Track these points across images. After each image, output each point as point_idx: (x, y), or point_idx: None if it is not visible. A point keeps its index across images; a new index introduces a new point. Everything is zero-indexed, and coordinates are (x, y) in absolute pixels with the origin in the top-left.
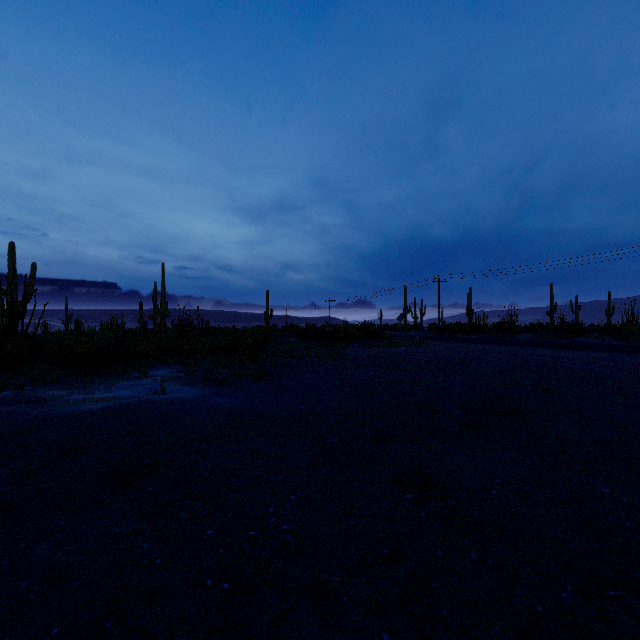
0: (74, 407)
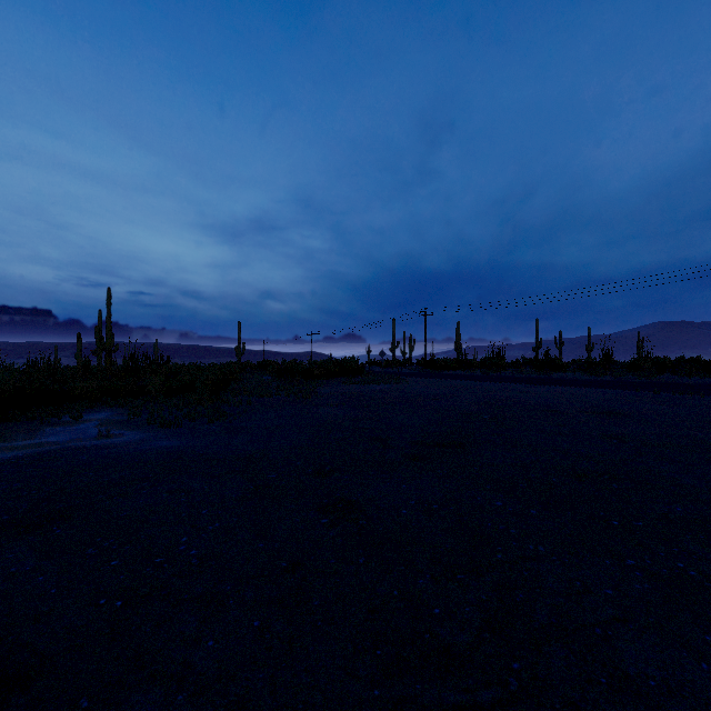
0: None
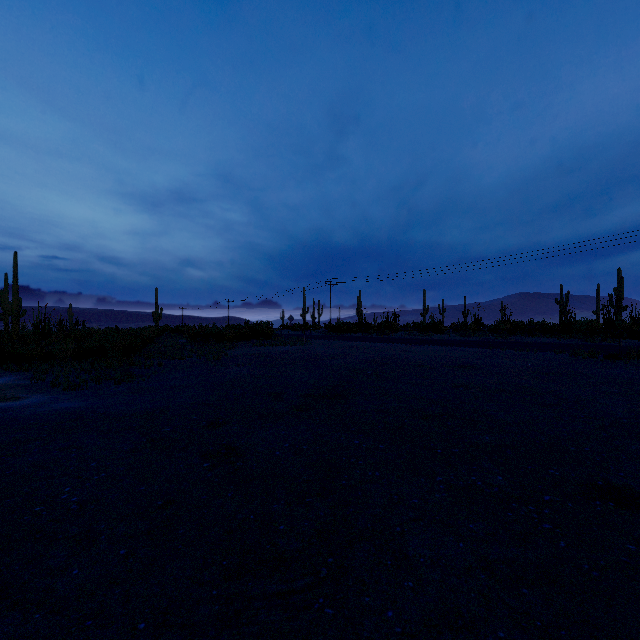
0: None
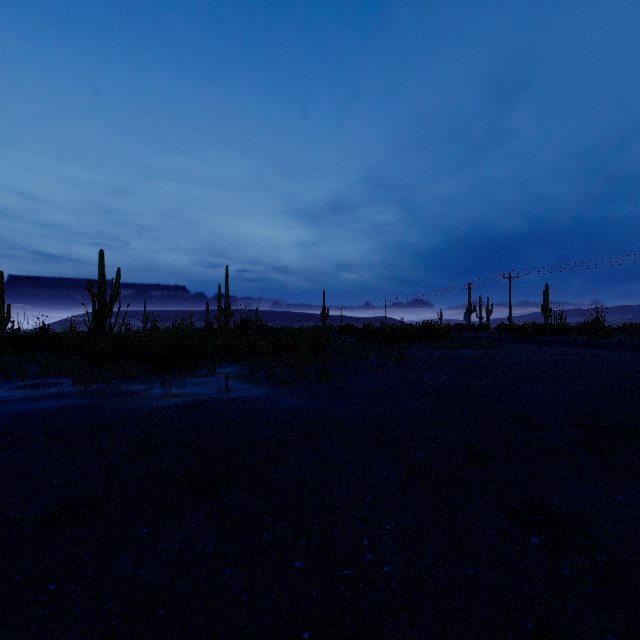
0: (152, 402)
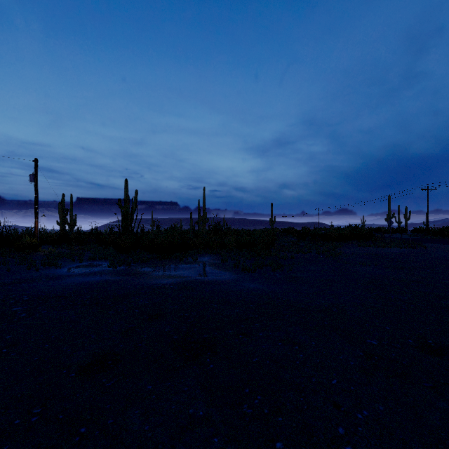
0: (156, 280)
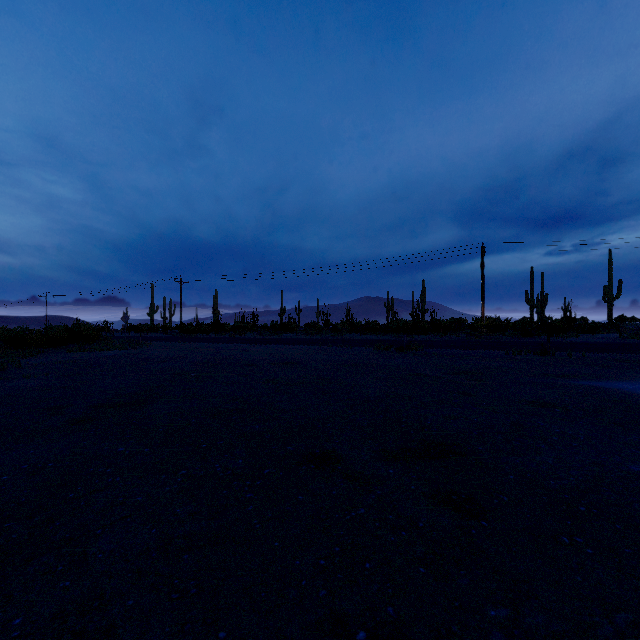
0: None
